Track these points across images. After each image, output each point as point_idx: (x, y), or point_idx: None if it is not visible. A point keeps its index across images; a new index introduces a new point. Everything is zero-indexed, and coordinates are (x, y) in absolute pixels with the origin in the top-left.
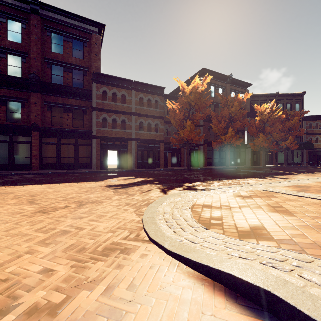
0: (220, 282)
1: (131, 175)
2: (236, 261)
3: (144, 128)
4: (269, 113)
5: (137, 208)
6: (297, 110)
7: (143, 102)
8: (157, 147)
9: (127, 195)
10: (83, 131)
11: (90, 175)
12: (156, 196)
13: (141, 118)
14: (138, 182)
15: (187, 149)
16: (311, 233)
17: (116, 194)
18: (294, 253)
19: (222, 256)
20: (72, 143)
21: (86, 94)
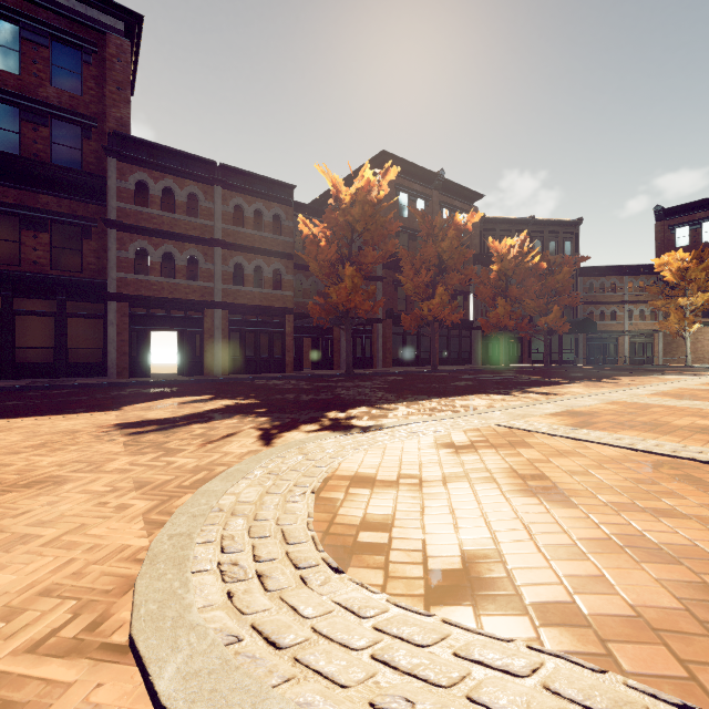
0: None
1: (204, 393)
2: None
3: (246, 279)
4: (516, 257)
5: (161, 499)
6: (568, 254)
7: (244, 216)
8: (278, 325)
9: (158, 455)
10: (81, 281)
11: (90, 395)
12: (239, 453)
13: (239, 254)
14: (211, 411)
15: (347, 329)
16: (620, 567)
17: (126, 451)
18: (583, 670)
19: None
20: (50, 311)
21: (90, 186)
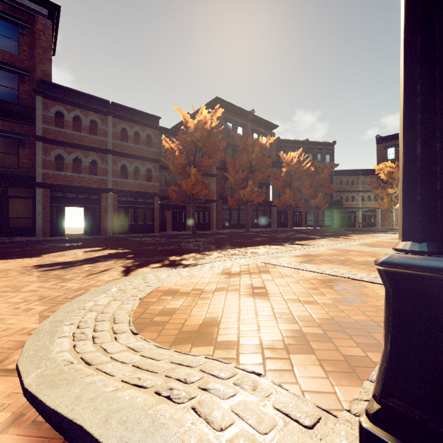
0: (72, 441)
1: (98, 246)
2: (122, 393)
3: (129, 174)
4: (296, 164)
5: (52, 305)
6: (328, 162)
7: (127, 135)
8: (150, 203)
9: (57, 282)
10: (18, 174)
11: (22, 248)
12: (107, 280)
13: (124, 159)
14: (99, 257)
15: (193, 206)
16: (270, 325)
17: (38, 280)
18: (221, 363)
19: (108, 387)
20: None
21: (24, 113)
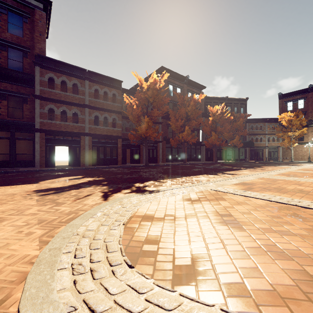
0: None
1: (79, 175)
2: None
3: (100, 122)
4: (220, 114)
5: (50, 228)
6: (242, 113)
7: (99, 94)
8: (115, 143)
9: (52, 206)
10: (22, 123)
11: (25, 176)
12: (91, 204)
13: (96, 111)
14: (81, 183)
15: (146, 145)
16: (265, 262)
17: (37, 204)
18: None
19: None
20: (7, 137)
21: (26, 79)
